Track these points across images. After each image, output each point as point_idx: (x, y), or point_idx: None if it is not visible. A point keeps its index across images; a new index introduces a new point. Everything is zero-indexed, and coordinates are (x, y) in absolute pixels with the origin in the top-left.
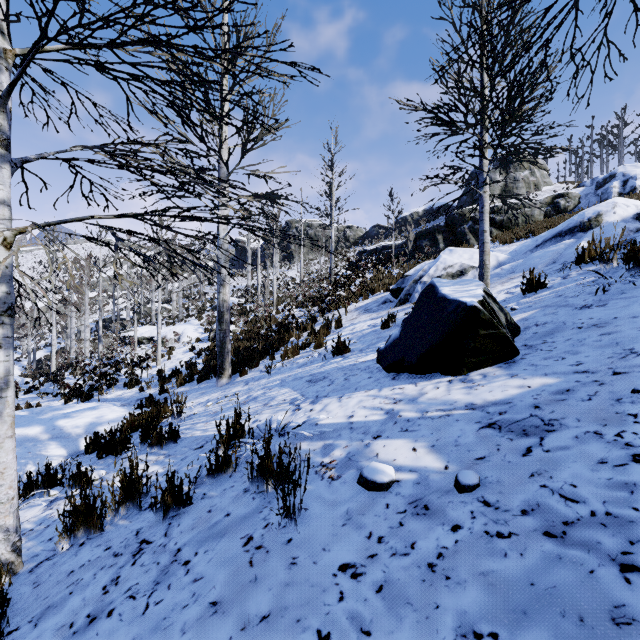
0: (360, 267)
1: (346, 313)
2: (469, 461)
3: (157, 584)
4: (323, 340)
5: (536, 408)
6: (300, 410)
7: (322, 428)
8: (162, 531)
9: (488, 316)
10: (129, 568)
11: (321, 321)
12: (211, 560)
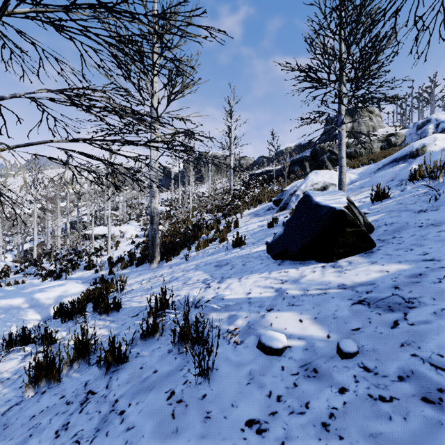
0: (250, 185)
1: (241, 217)
2: (347, 331)
3: (98, 431)
4: (225, 236)
5: (396, 288)
6: (210, 288)
7: (227, 302)
8: (104, 384)
9: (352, 217)
10: (77, 415)
11: (224, 223)
12: (141, 411)
